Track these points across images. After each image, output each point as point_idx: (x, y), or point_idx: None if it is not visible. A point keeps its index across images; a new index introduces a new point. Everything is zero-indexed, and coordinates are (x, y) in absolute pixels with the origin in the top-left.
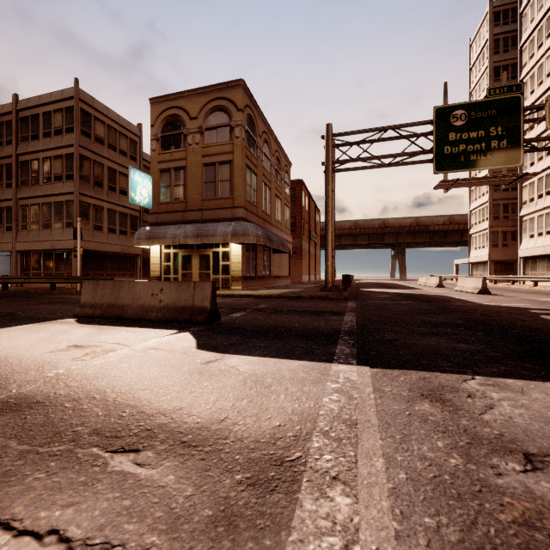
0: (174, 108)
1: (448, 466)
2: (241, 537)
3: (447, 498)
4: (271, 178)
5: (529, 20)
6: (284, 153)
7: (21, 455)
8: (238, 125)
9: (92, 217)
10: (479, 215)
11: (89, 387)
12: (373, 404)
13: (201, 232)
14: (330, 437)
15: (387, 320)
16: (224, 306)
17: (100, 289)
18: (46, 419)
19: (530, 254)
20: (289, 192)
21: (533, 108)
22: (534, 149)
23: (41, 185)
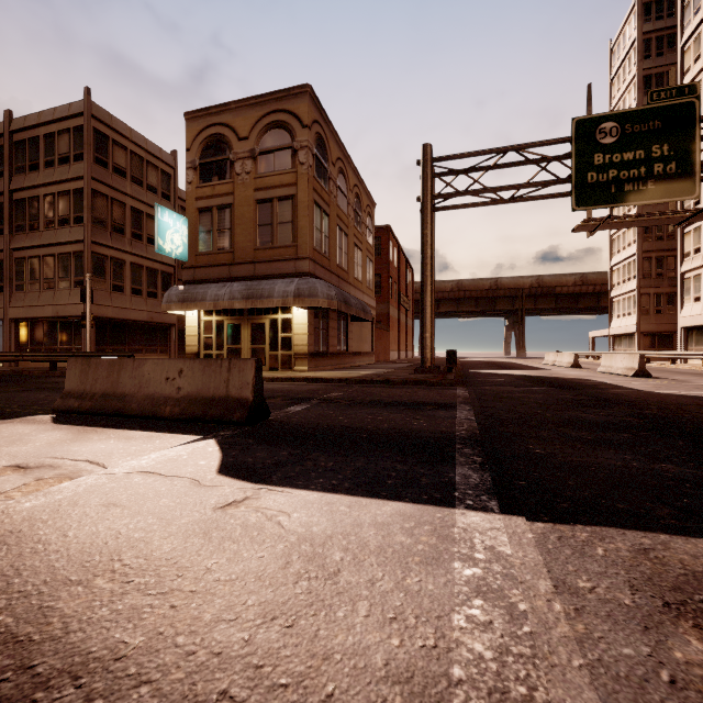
0: (216, 126)
1: None
2: None
3: None
4: (349, 221)
5: (694, 10)
6: (366, 189)
7: None
8: (303, 146)
9: (109, 274)
10: (623, 272)
11: None
12: (570, 638)
13: (253, 292)
14: None
15: (521, 417)
16: (280, 394)
17: (93, 370)
18: None
19: (695, 323)
20: (372, 242)
21: None
22: None
23: (42, 231)
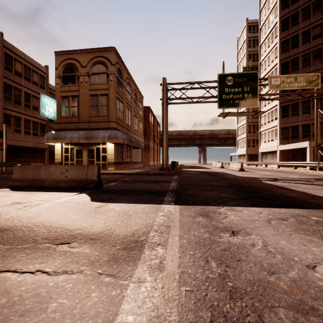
0: (71, 59)
1: (203, 237)
2: (120, 264)
3: (200, 246)
4: (132, 105)
5: (264, 33)
6: (139, 91)
7: (8, 249)
8: (112, 73)
9: (13, 124)
10: (241, 130)
11: (34, 221)
12: (178, 219)
13: (89, 136)
14: (158, 232)
15: (192, 184)
16: (104, 179)
17: (26, 170)
18: (15, 235)
19: (264, 151)
20: (142, 114)
21: (263, 79)
22: (264, 99)
23: None
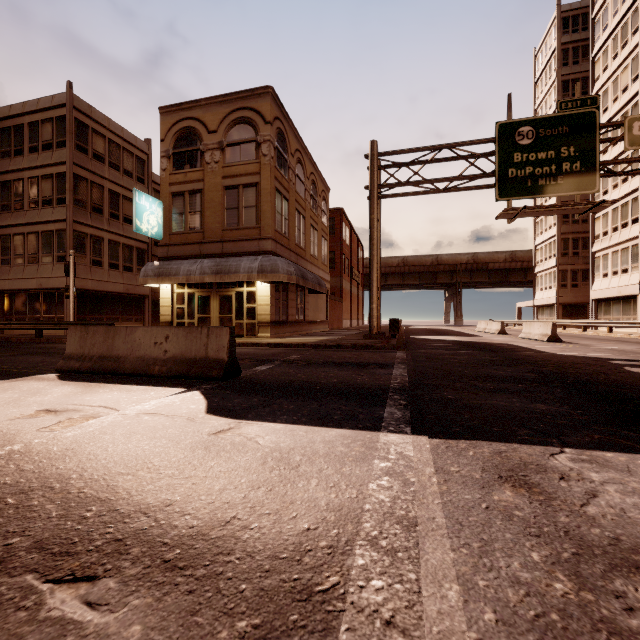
0: (188, 119)
1: (553, 595)
2: None
3: None
4: (306, 205)
5: (603, 27)
6: (321, 176)
7: None
8: (266, 140)
9: (89, 250)
10: (545, 251)
11: (50, 471)
12: (437, 492)
13: (221, 268)
14: (380, 548)
15: (444, 373)
16: (248, 357)
17: (90, 336)
18: None
19: (604, 296)
20: (327, 223)
21: (610, 126)
22: (611, 173)
23: (26, 210)
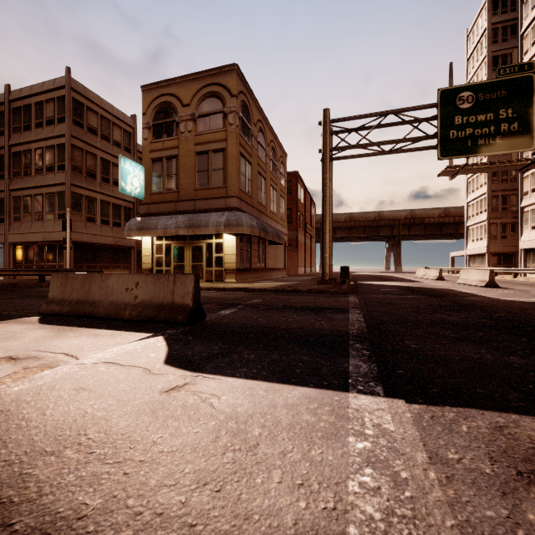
0: (166, 95)
1: None
2: None
3: None
4: (267, 168)
5: (531, 6)
6: (280, 143)
7: None
8: (232, 111)
9: (84, 209)
10: (476, 207)
11: None
12: (443, 501)
13: (193, 222)
14: None
15: (399, 319)
16: (214, 301)
17: (70, 282)
18: None
19: (532, 246)
20: (284, 184)
21: None
22: None
23: (33, 176)
